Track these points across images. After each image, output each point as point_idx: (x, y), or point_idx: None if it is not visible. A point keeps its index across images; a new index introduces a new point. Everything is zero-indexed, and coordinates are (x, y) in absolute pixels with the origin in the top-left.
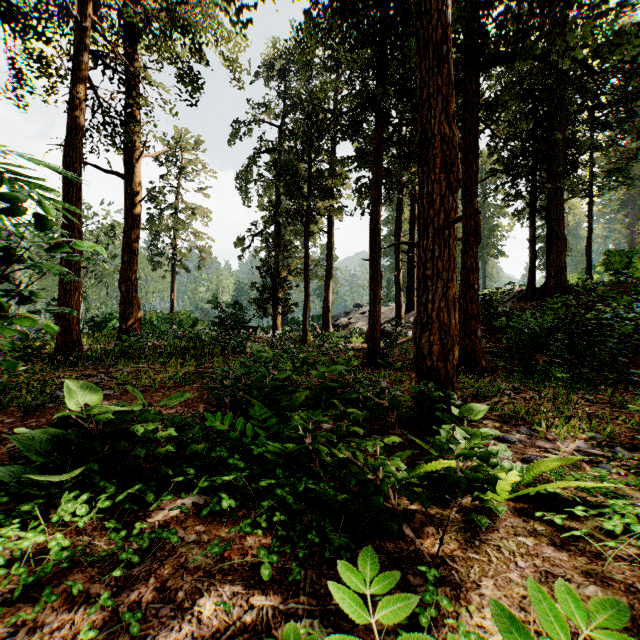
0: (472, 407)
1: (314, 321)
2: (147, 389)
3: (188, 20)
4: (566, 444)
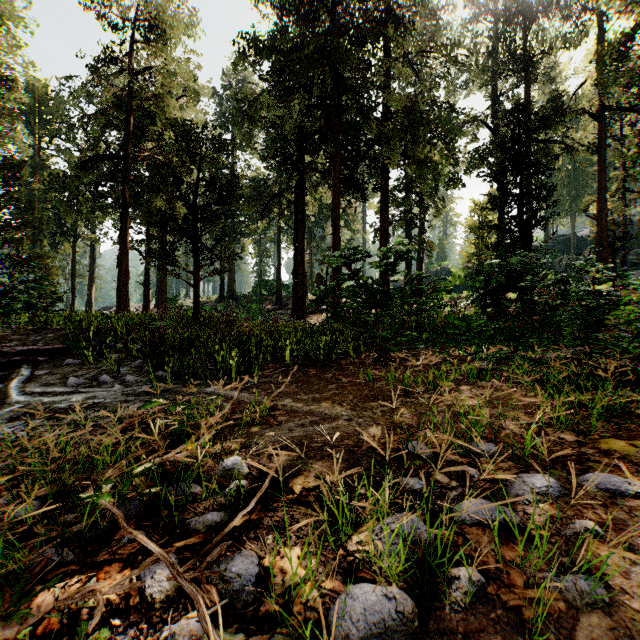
0: None
1: None
2: None
3: None
4: None
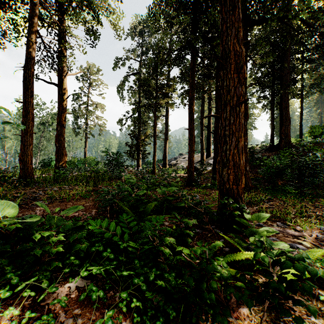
0: (260, 215)
1: (158, 162)
2: (64, 200)
3: (91, 1)
4: (307, 233)
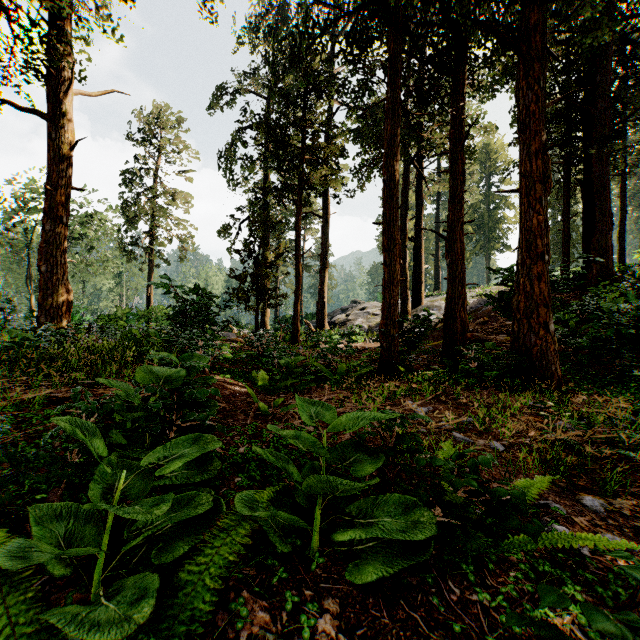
0: None
1: (308, 319)
2: None
3: None
4: None
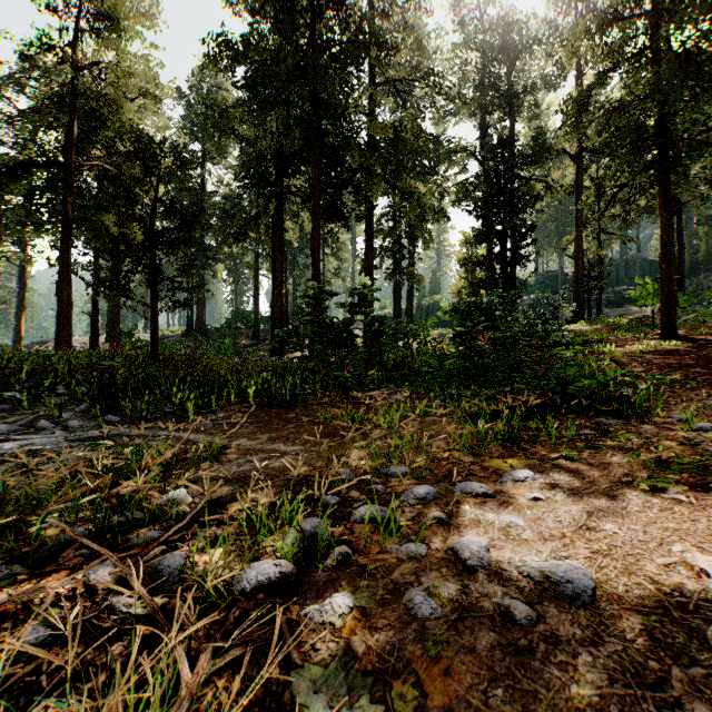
0: None
1: None
2: None
3: None
4: None
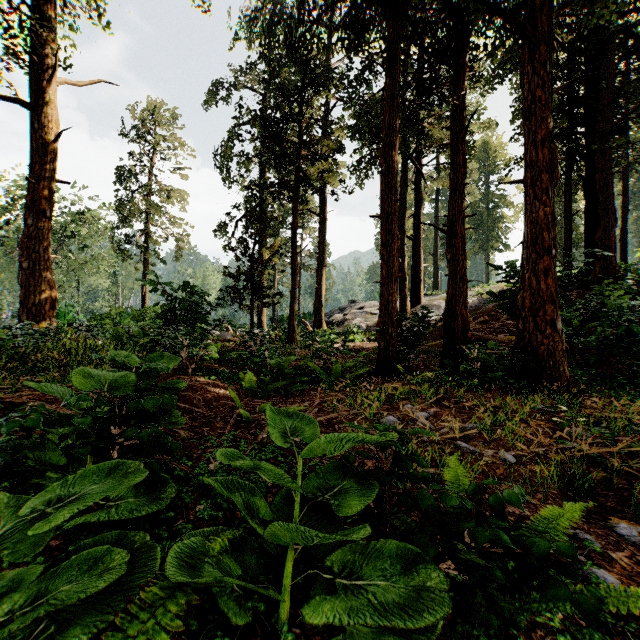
0: None
1: (306, 319)
2: None
3: None
4: None
